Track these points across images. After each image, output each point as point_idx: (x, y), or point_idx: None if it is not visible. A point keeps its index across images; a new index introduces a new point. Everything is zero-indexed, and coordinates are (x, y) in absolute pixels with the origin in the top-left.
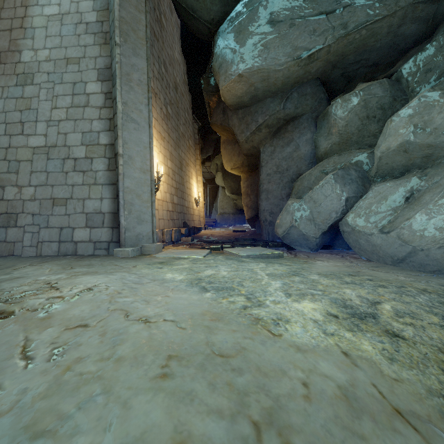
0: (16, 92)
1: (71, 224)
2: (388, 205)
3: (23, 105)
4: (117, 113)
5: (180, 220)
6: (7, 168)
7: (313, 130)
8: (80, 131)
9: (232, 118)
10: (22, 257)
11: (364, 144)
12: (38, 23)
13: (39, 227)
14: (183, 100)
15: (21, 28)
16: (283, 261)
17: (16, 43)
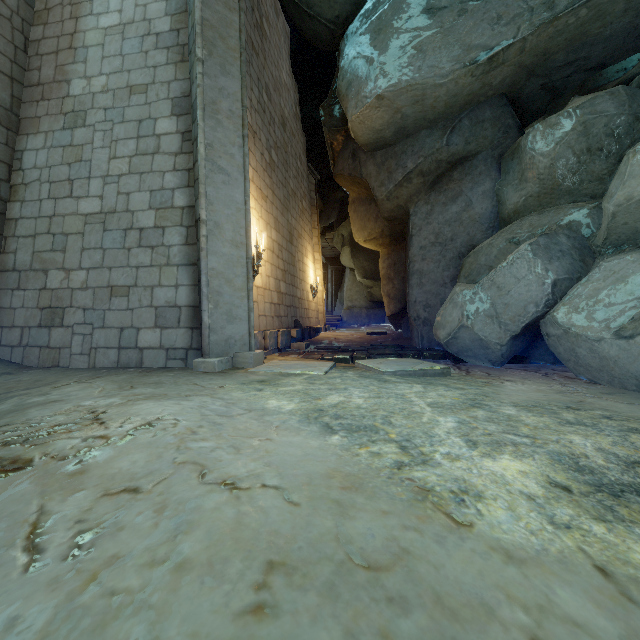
0: (63, 138)
1: (134, 323)
2: (630, 291)
3: (72, 155)
4: (198, 160)
5: (289, 318)
6: (52, 244)
7: (495, 176)
8: (148, 189)
9: (366, 164)
10: (70, 369)
11: (582, 195)
12: (92, 40)
13: (93, 328)
14: (294, 142)
15: (70, 49)
16: (450, 381)
17: (64, 70)
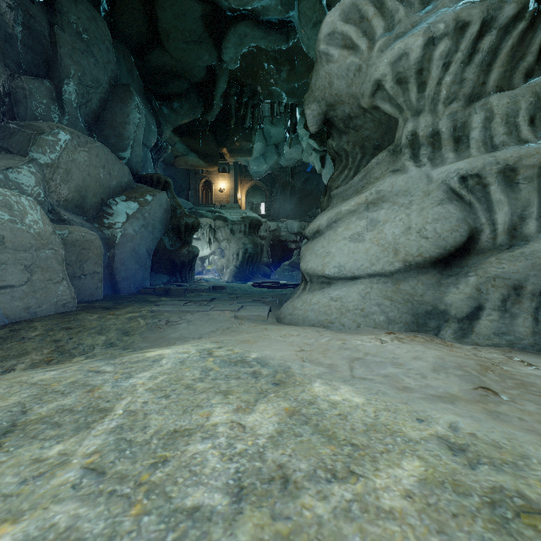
0: None
1: None
2: None
3: None
4: None
5: None
6: None
7: None
8: None
9: None
10: None
11: None
12: None
13: None
14: None
15: None
16: None
17: None
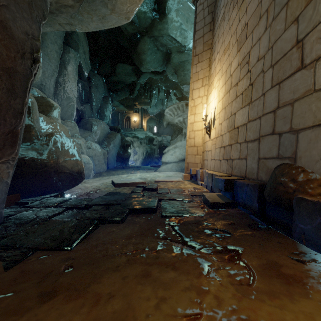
0: None
1: None
2: None
3: None
4: None
5: (252, 161)
6: None
7: None
8: None
9: None
10: None
11: None
12: None
13: None
14: None
15: None
16: None
17: None
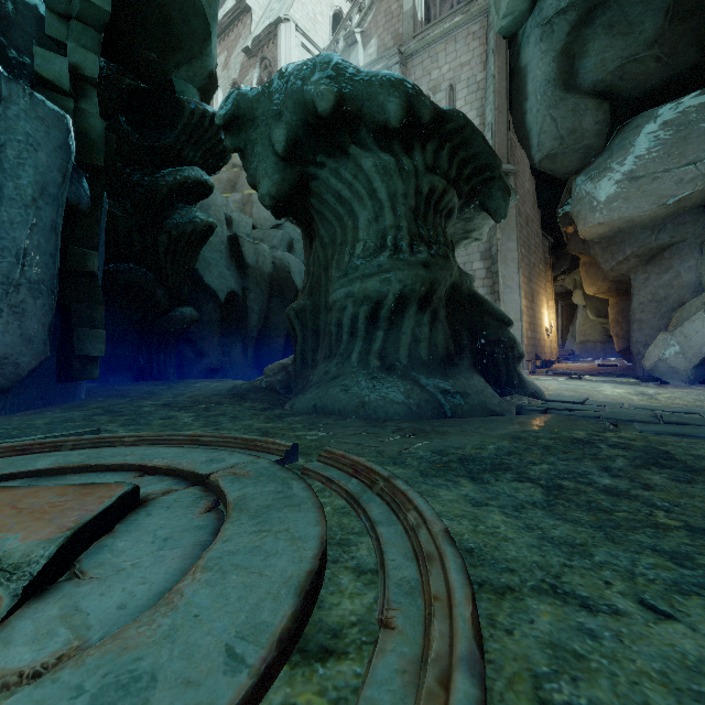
0: None
1: None
2: None
3: None
4: (499, 285)
5: (532, 353)
6: None
7: (698, 256)
8: None
9: (593, 247)
10: None
11: None
12: None
13: None
14: (533, 226)
15: None
16: (636, 386)
17: None
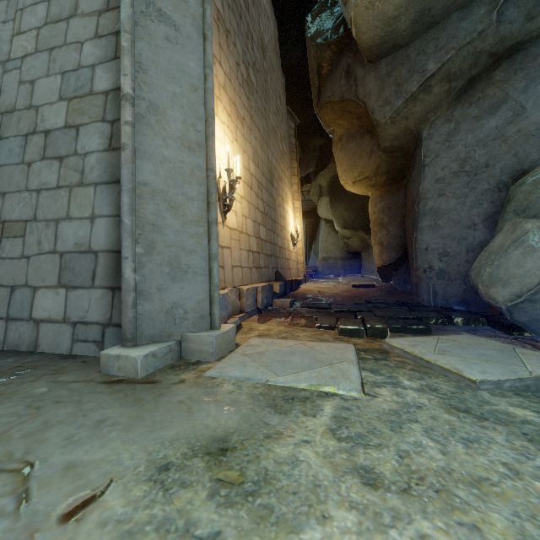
0: None
1: (30, 278)
2: None
3: None
4: None
5: (269, 269)
6: None
7: None
8: (59, 71)
9: (364, 80)
10: None
11: None
12: None
13: None
14: (274, 76)
15: None
16: None
17: None
